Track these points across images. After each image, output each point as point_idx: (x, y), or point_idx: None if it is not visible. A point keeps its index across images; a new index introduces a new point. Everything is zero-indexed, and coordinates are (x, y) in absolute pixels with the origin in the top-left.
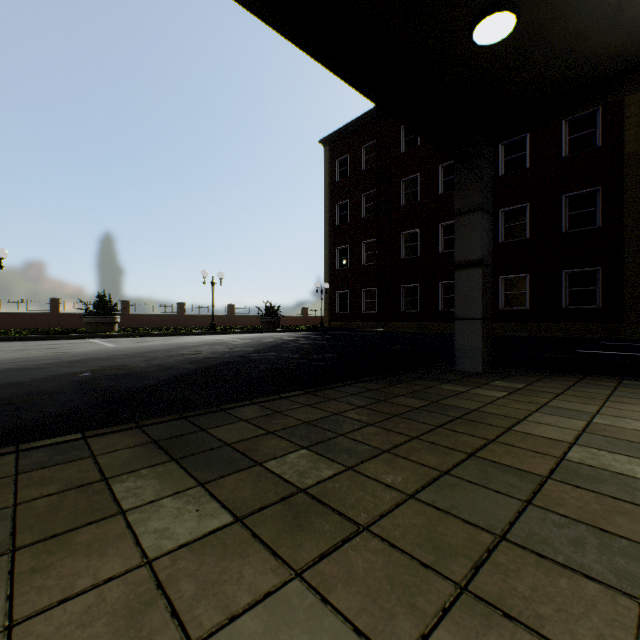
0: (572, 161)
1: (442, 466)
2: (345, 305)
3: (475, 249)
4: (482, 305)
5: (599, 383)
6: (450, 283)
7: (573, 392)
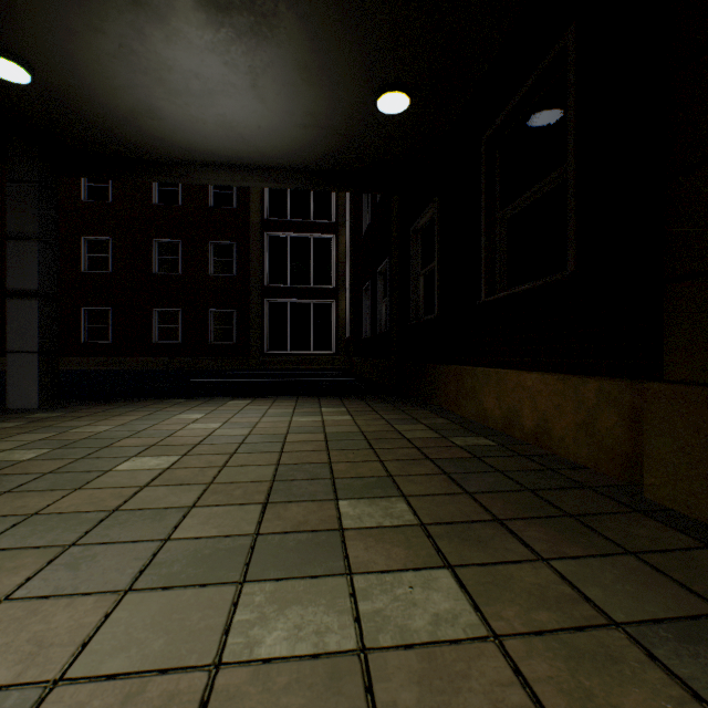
0: (217, 213)
1: None
2: None
3: (32, 279)
4: (40, 338)
5: (143, 404)
6: (97, 310)
7: (102, 413)
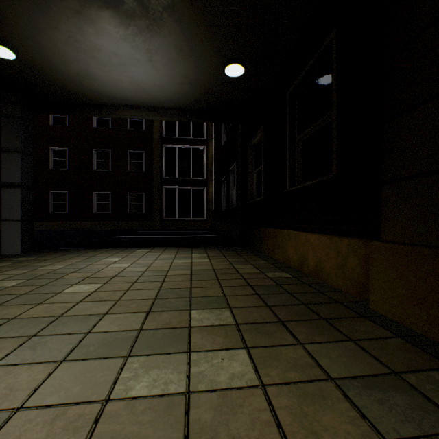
0: (133, 133)
1: None
2: None
3: (17, 176)
4: (22, 212)
5: (84, 251)
6: (59, 193)
7: (59, 257)
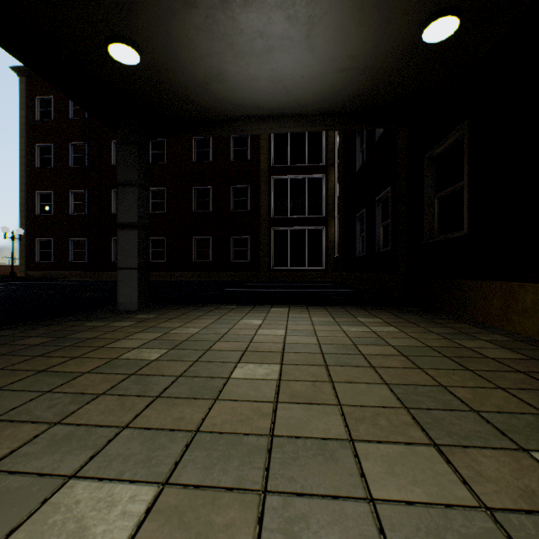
0: (236, 165)
1: (0, 385)
2: (49, 254)
3: (133, 215)
4: (139, 258)
5: (207, 309)
6: (157, 239)
7: (183, 316)
